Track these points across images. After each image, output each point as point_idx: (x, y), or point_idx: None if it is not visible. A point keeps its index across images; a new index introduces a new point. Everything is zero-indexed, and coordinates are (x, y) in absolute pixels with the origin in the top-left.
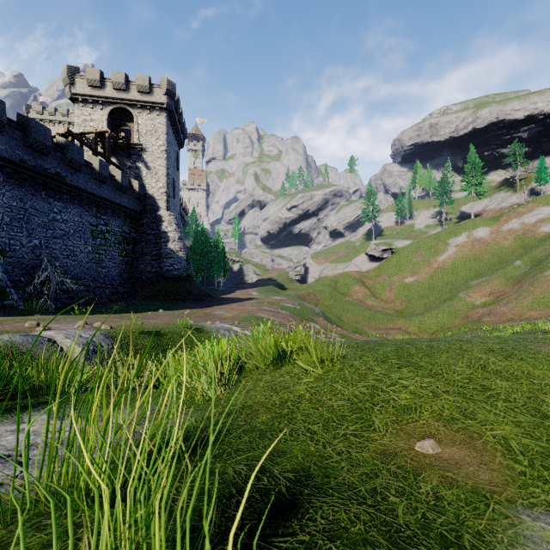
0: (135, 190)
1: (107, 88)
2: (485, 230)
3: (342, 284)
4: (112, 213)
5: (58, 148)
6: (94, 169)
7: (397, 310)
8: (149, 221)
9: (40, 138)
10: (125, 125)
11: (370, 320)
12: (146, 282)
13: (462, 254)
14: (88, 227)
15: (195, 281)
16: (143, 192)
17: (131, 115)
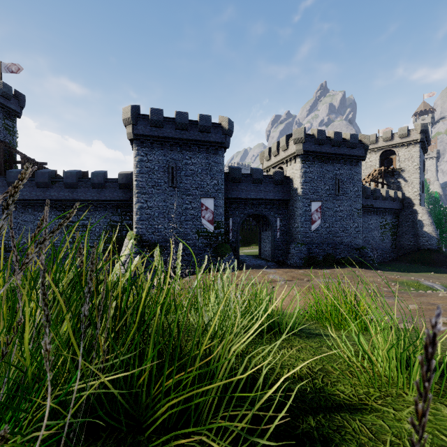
0: (398, 197)
1: (379, 142)
2: None
3: None
4: (387, 214)
5: (371, 193)
6: (382, 196)
7: None
8: (406, 213)
9: (368, 193)
10: (388, 158)
11: None
12: (406, 250)
13: None
14: (379, 224)
15: (444, 252)
16: (403, 197)
17: (393, 151)
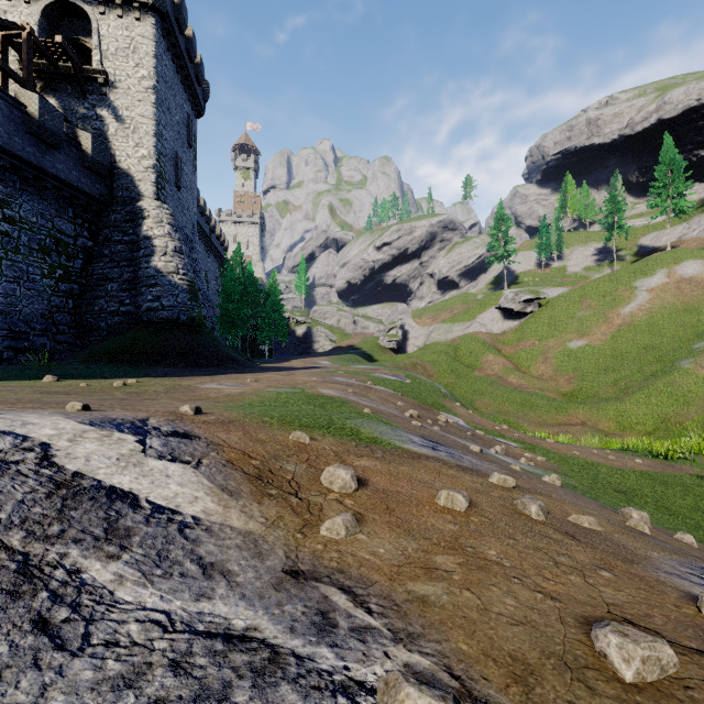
0: (85, 151)
1: None
2: (698, 265)
3: (465, 351)
4: (20, 183)
5: None
6: None
7: (563, 393)
8: (118, 218)
9: None
10: (79, 44)
11: (526, 408)
12: (108, 332)
13: (663, 303)
14: None
15: (209, 334)
16: (104, 158)
17: (91, 24)
